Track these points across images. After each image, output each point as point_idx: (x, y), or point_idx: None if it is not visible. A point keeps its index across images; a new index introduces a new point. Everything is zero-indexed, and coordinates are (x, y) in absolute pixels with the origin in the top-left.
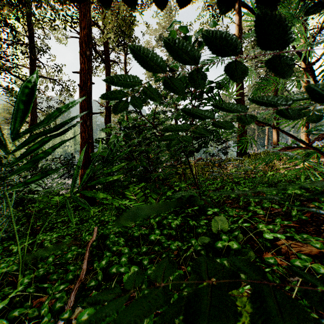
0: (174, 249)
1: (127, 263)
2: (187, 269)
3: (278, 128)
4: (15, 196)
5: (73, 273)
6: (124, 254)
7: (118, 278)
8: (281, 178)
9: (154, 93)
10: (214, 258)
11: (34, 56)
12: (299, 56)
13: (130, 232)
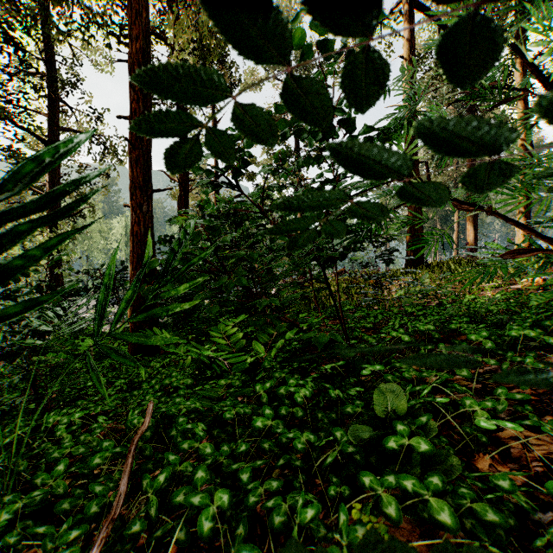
0: (301, 450)
1: (209, 477)
2: (328, 492)
3: (499, 213)
4: (1, 341)
5: (101, 500)
6: (203, 457)
7: (190, 513)
8: (493, 307)
9: (260, 122)
10: (384, 474)
11: (57, 95)
12: (538, 77)
13: (217, 410)
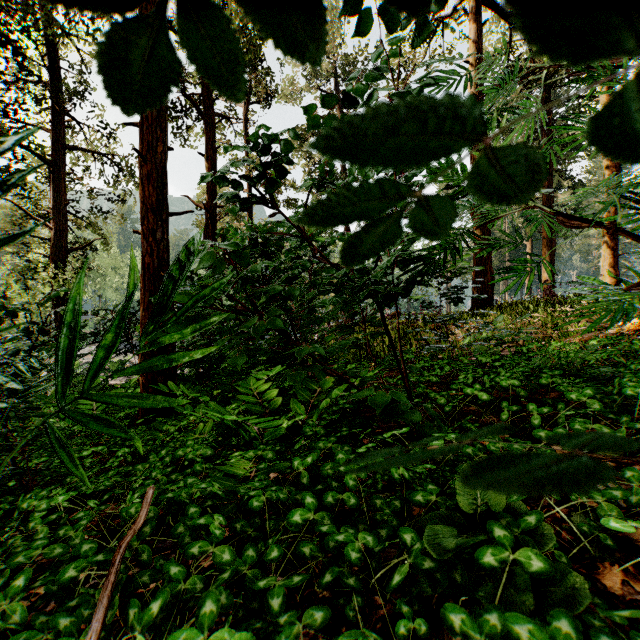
0: (356, 563)
1: (226, 601)
2: (396, 629)
3: (622, 231)
4: None
5: None
6: (220, 567)
7: None
8: (590, 357)
9: None
10: (482, 610)
11: (62, 108)
12: None
13: (242, 493)
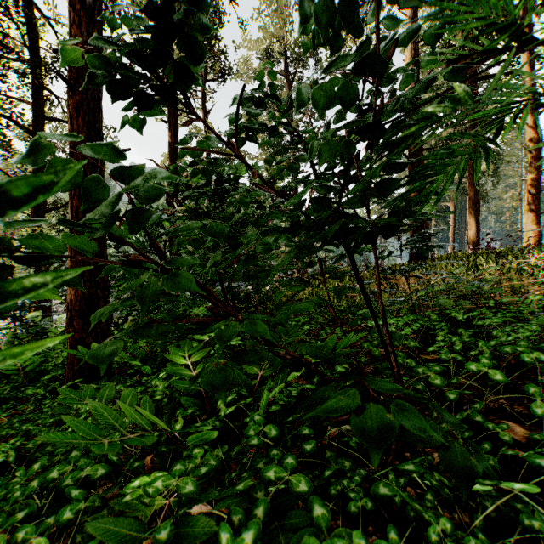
0: None
1: None
2: None
3: None
4: None
5: None
6: None
7: None
8: None
9: None
10: None
11: (42, 82)
12: None
13: None
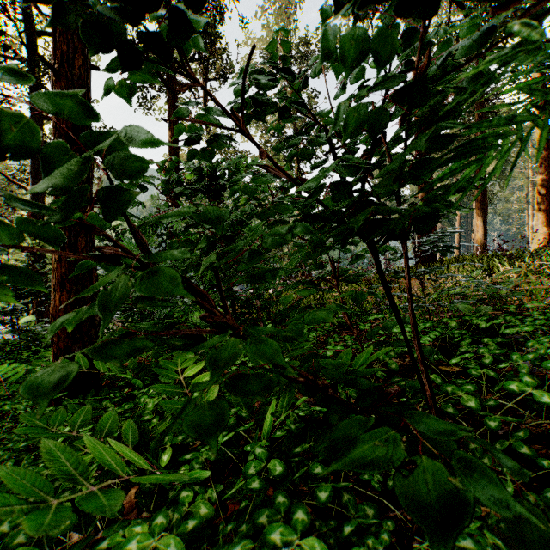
0: None
1: None
2: None
3: None
4: None
5: None
6: None
7: None
8: None
9: None
10: None
11: (40, 81)
12: None
13: None
